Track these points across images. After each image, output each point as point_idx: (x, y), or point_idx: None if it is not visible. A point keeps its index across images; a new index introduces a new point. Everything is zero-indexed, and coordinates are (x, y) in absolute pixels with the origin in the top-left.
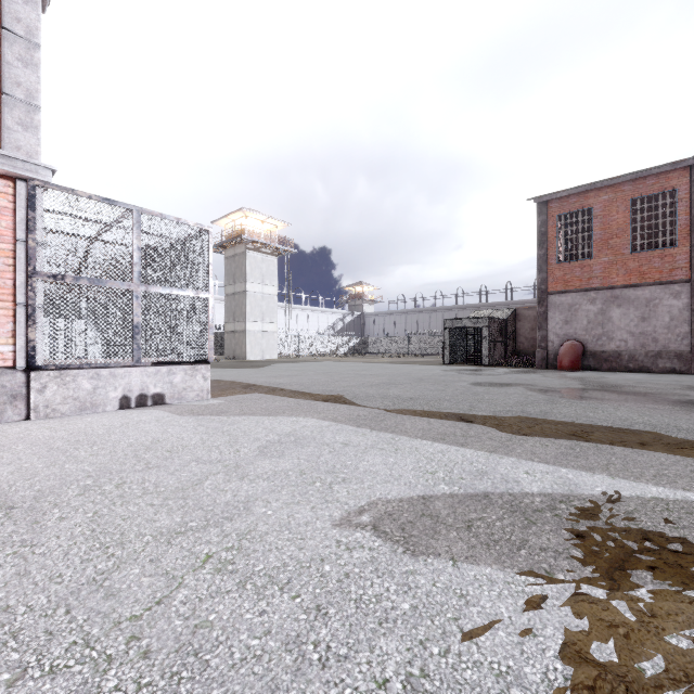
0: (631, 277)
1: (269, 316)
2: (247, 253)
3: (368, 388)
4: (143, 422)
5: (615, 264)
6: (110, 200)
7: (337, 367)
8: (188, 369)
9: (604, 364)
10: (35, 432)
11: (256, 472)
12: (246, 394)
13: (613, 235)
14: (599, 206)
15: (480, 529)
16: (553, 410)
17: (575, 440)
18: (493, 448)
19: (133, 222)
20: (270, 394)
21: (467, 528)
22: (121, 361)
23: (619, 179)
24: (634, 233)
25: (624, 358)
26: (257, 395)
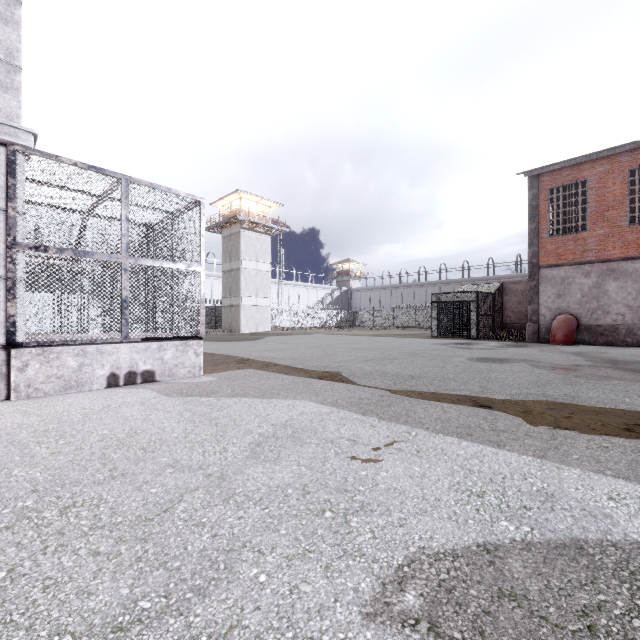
0: (629, 249)
1: (263, 291)
2: (243, 232)
3: (363, 364)
4: (126, 405)
5: (611, 236)
6: (96, 167)
7: (328, 340)
8: (179, 344)
9: (599, 338)
10: (6, 417)
11: (245, 488)
12: (239, 369)
13: (609, 207)
14: (593, 178)
15: (616, 639)
16: (579, 393)
17: (635, 439)
18: (540, 451)
19: (122, 192)
20: (264, 370)
21: (591, 635)
22: (109, 337)
23: (616, 150)
24: (632, 205)
25: (621, 332)
26: (250, 371)
